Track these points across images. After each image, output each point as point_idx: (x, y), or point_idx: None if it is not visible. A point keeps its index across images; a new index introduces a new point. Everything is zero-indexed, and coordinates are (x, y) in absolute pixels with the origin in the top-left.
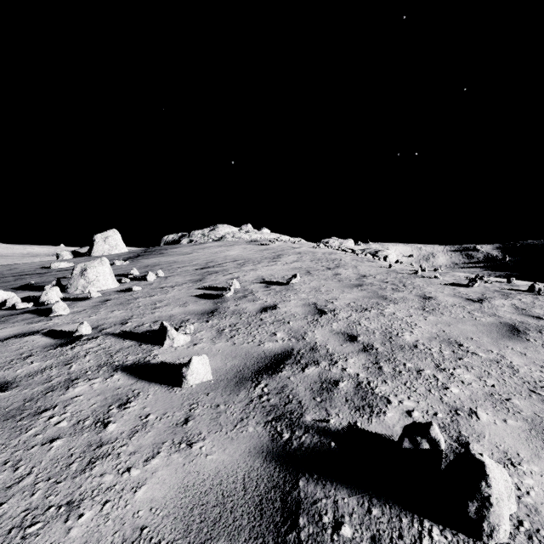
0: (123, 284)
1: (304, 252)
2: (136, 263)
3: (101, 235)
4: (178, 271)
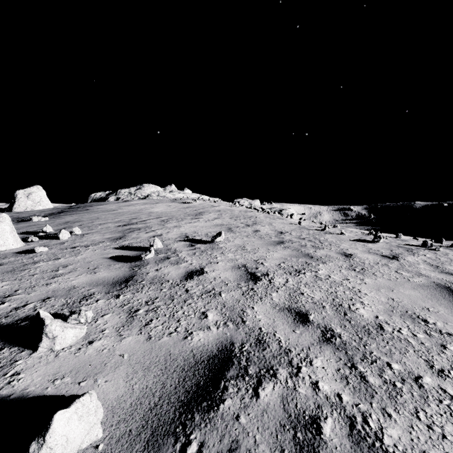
0: (30, 243)
1: (223, 210)
2: (56, 219)
3: (24, 191)
4: (98, 228)
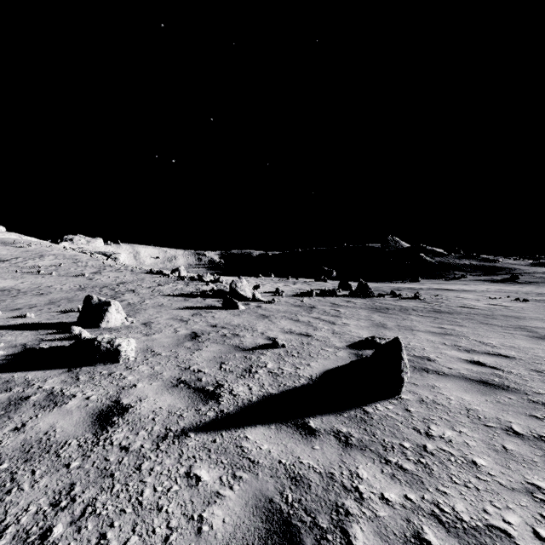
0: None
1: (58, 254)
2: None
3: None
4: None
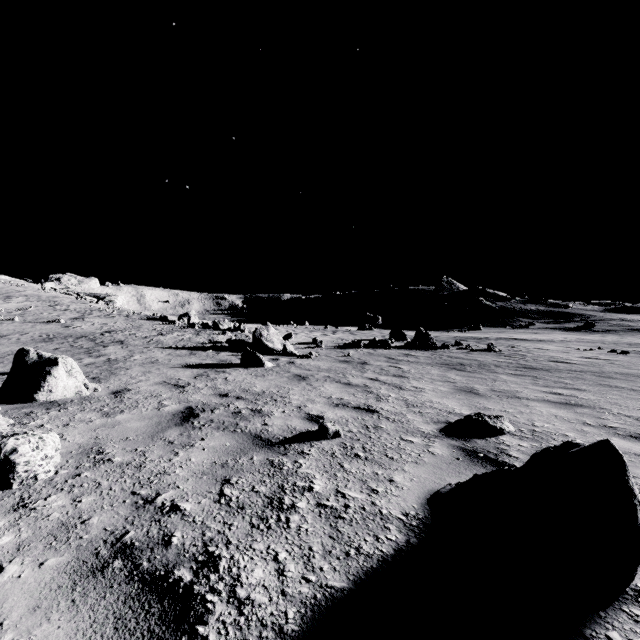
0: None
1: (31, 296)
2: None
3: None
4: None
